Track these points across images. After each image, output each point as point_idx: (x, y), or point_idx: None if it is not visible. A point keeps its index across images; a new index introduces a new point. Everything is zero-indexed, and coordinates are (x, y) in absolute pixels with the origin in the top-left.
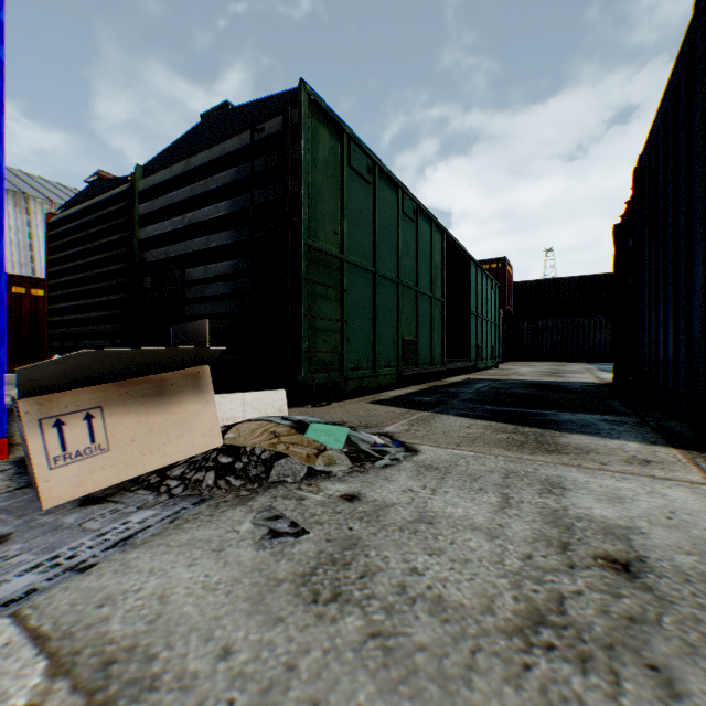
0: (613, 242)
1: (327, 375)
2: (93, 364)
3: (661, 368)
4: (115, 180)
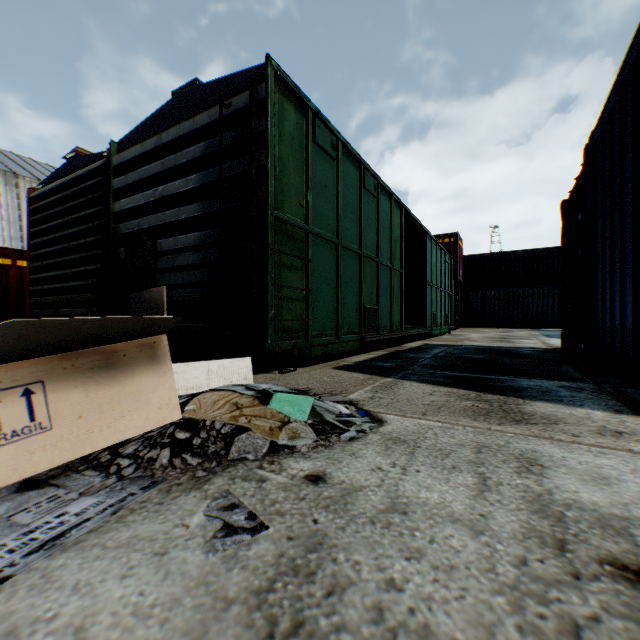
0: (561, 216)
1: (292, 342)
2: (28, 335)
3: (617, 336)
4: (91, 156)
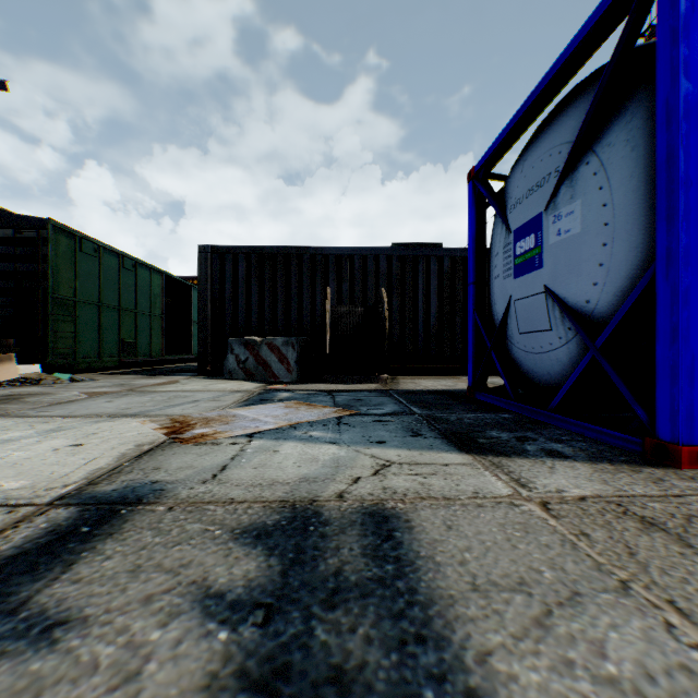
0: None
1: (66, 360)
2: None
3: None
4: None
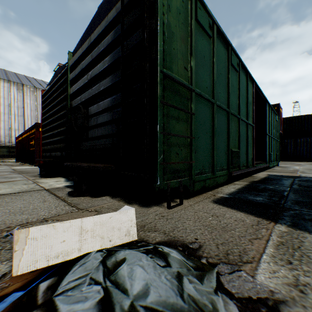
0: None
1: (179, 180)
2: None
3: None
4: (63, 66)
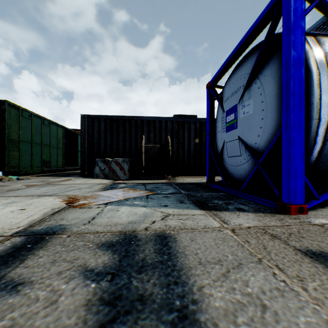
0: None
1: (15, 169)
2: None
3: None
4: None
